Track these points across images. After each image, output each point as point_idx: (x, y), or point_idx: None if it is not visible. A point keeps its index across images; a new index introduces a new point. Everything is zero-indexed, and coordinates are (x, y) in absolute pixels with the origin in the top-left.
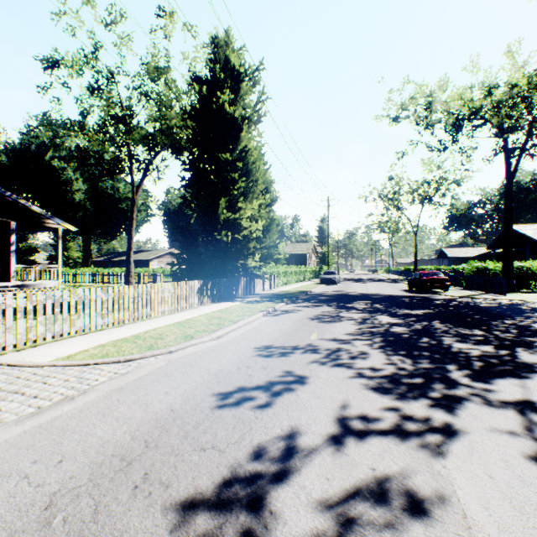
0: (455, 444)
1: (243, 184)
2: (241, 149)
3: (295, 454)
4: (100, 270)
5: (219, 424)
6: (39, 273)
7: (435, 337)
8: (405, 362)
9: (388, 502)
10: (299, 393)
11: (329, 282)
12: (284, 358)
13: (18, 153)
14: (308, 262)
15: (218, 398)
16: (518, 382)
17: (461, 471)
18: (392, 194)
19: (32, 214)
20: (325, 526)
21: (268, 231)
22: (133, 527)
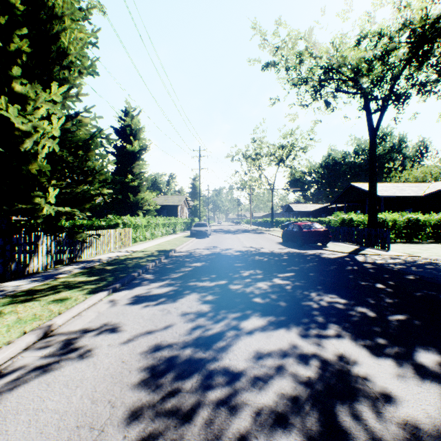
0: None
1: (25, 43)
2: None
3: None
4: None
5: None
6: None
7: None
8: None
9: None
10: None
11: (200, 235)
12: None
13: None
14: (180, 213)
15: None
16: None
17: None
18: (254, 155)
19: None
20: None
21: (89, 148)
22: None
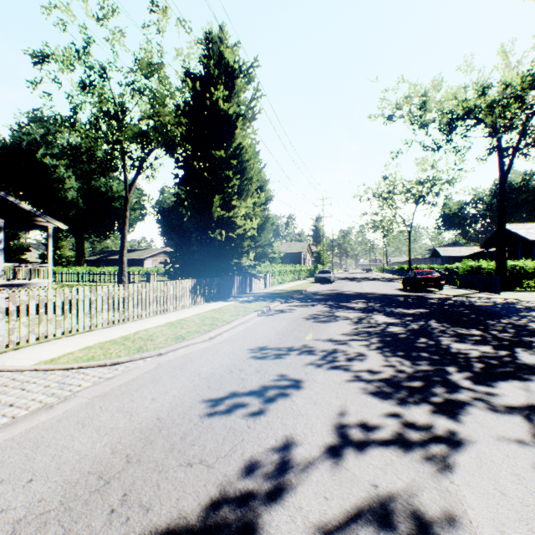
0: (461, 455)
1: (238, 181)
2: (235, 147)
3: (290, 469)
4: (93, 269)
5: (208, 434)
6: (28, 272)
7: (433, 337)
8: (404, 363)
9: (393, 525)
10: (295, 399)
11: (324, 281)
12: (279, 360)
13: (9, 150)
14: (303, 261)
15: (208, 405)
16: (521, 384)
17: (470, 487)
18: (386, 193)
19: (21, 211)
20: None
21: (263, 229)
22: None
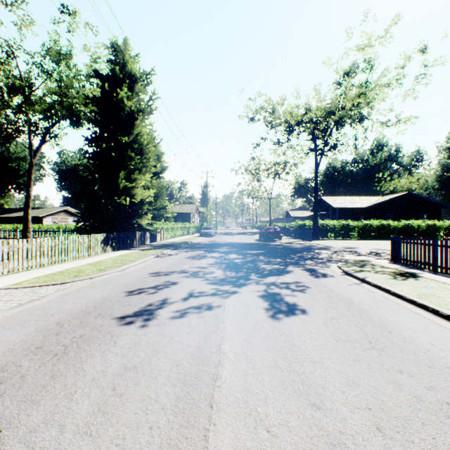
0: (234, 295)
1: (139, 160)
2: (137, 134)
3: (167, 303)
4: None
5: (131, 299)
6: None
7: (255, 263)
8: (232, 273)
9: (200, 309)
10: (173, 288)
11: (207, 235)
12: (167, 276)
13: None
14: (192, 219)
15: (129, 292)
16: (277, 277)
17: (231, 300)
18: (254, 170)
19: None
20: (176, 315)
21: (159, 197)
22: (101, 323)
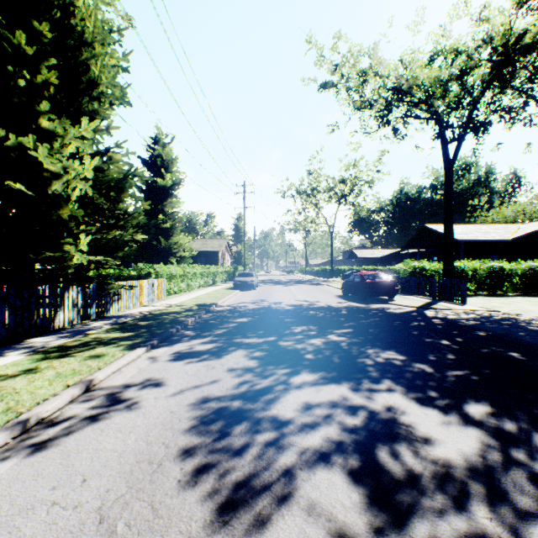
0: None
1: (54, 75)
2: None
3: None
4: None
5: None
6: None
7: None
8: None
9: None
10: None
11: (245, 286)
12: None
13: None
14: (221, 261)
15: None
16: None
17: None
18: (310, 190)
19: None
20: None
21: (122, 190)
22: None
